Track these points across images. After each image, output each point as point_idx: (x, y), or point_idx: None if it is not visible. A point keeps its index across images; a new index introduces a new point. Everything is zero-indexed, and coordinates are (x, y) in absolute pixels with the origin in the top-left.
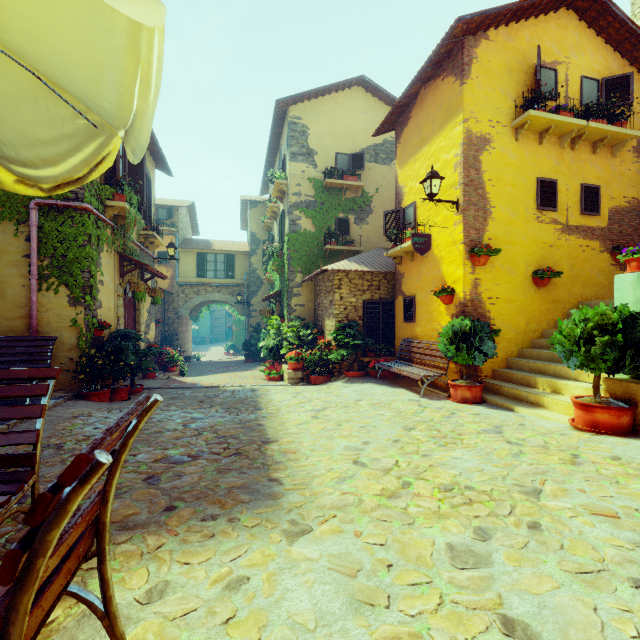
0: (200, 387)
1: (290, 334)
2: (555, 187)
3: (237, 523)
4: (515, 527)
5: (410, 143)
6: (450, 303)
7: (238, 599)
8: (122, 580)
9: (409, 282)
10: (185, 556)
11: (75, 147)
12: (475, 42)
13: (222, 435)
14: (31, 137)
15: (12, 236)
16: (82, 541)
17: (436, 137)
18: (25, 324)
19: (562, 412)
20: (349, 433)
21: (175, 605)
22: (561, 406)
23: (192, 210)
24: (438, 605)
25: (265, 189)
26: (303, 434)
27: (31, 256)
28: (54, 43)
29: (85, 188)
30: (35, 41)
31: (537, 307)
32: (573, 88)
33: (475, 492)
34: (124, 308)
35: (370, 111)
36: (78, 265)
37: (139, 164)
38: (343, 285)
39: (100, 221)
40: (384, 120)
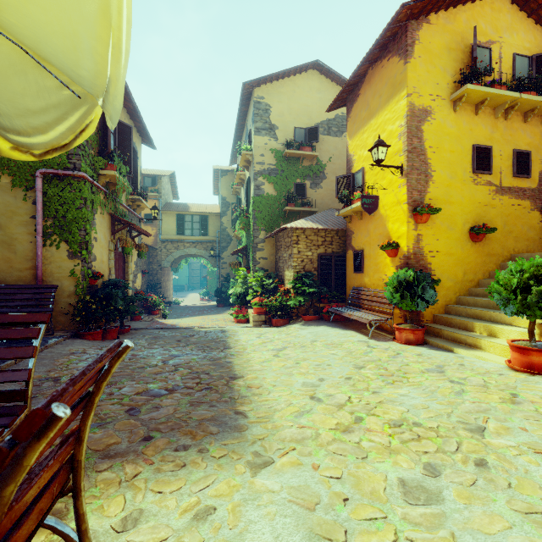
0: (178, 328)
1: (255, 283)
2: (490, 153)
3: (206, 454)
4: (463, 464)
5: (359, 117)
6: (395, 256)
7: (205, 530)
8: (101, 507)
9: (358, 238)
10: (158, 485)
11: (61, 116)
12: (417, 26)
13: (195, 371)
14: (22, 107)
15: (21, 200)
16: (56, 480)
17: (382, 111)
18: (32, 274)
19: (498, 354)
20: (306, 370)
21: (147, 534)
22: (497, 348)
23: (173, 178)
24: (393, 541)
25: (234, 160)
26: (266, 371)
27: (37, 217)
28: (34, 13)
29: (81, 159)
30: (17, 13)
31: (473, 259)
32: (506, 64)
33: (423, 428)
34: (115, 261)
35: (324, 91)
36: (76, 224)
37: (127, 139)
38: (300, 241)
39: (94, 187)
40: (336, 97)
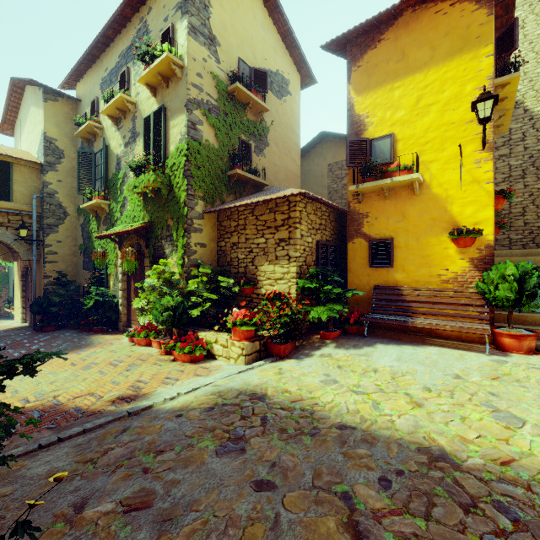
0: (113, 420)
1: (194, 286)
2: None
3: None
4: None
5: (382, 68)
6: (470, 246)
7: None
8: None
9: (380, 223)
10: None
11: None
12: None
13: None
14: None
15: None
16: None
17: (438, 66)
18: None
19: None
20: None
21: None
22: None
23: None
24: None
25: (73, 80)
26: None
27: None
28: None
29: None
30: None
31: None
32: None
33: None
34: None
35: (267, 30)
36: None
37: None
38: (303, 219)
39: None
40: (352, 30)
